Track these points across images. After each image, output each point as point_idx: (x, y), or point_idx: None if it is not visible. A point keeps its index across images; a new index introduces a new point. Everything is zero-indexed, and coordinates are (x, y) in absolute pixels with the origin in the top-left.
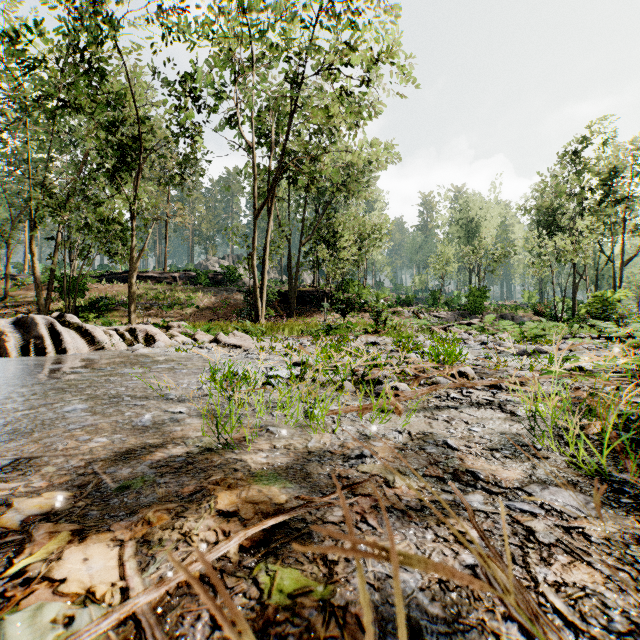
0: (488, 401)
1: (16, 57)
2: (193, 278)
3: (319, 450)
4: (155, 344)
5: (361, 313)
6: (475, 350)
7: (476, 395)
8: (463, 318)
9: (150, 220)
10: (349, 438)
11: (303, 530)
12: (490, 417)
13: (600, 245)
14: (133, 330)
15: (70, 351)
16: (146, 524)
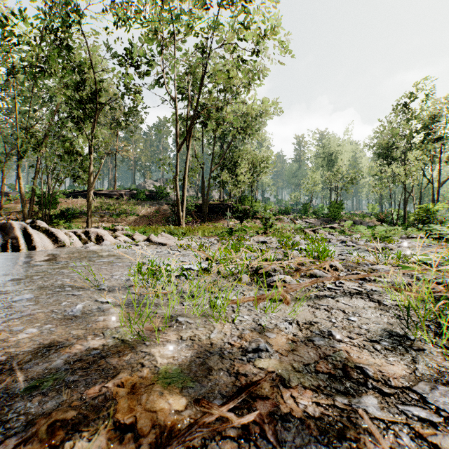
0: (357, 291)
1: (7, 36)
2: (134, 195)
3: (220, 342)
4: (103, 242)
5: (253, 220)
6: (338, 247)
7: (347, 285)
8: (326, 223)
9: (104, 154)
10: (246, 328)
11: (200, 448)
12: (362, 306)
13: (423, 171)
14: (87, 232)
15: (38, 248)
16: (37, 442)
